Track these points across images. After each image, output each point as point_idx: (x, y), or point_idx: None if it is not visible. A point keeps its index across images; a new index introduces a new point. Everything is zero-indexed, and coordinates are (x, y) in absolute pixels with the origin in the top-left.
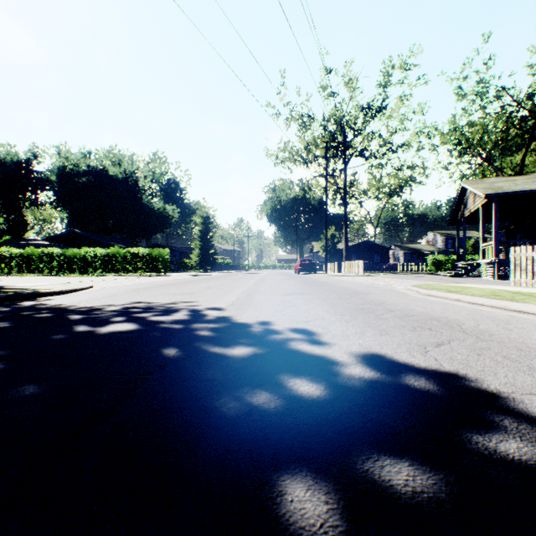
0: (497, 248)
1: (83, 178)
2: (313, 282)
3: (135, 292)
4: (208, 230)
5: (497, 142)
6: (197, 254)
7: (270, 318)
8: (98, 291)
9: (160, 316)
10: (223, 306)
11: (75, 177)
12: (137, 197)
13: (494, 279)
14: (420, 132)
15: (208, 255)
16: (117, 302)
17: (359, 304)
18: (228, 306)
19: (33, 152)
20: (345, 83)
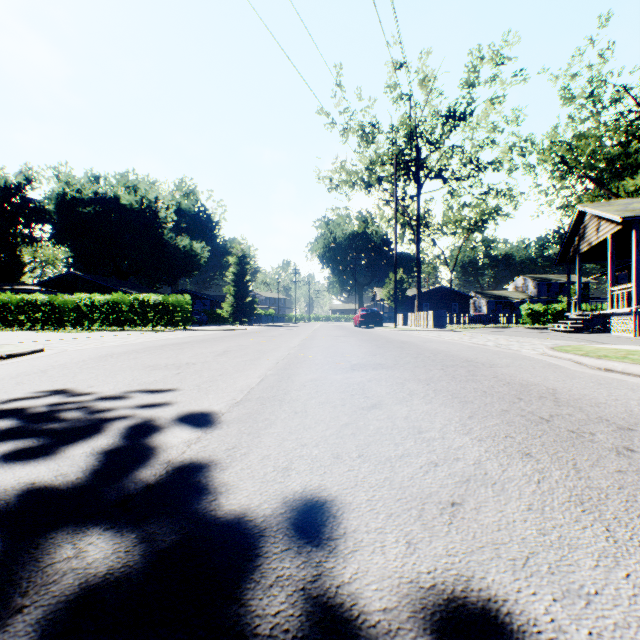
0: (639, 292)
1: (88, 208)
2: (386, 341)
3: (94, 362)
4: (245, 272)
5: (611, 160)
6: (230, 302)
7: (325, 478)
8: (38, 358)
9: (4, 465)
10: (218, 409)
11: (79, 207)
12: (158, 232)
13: (635, 336)
14: (514, 147)
15: (244, 303)
16: (11, 392)
17: (513, 398)
18: (229, 409)
19: (26, 175)
20: (419, 82)
